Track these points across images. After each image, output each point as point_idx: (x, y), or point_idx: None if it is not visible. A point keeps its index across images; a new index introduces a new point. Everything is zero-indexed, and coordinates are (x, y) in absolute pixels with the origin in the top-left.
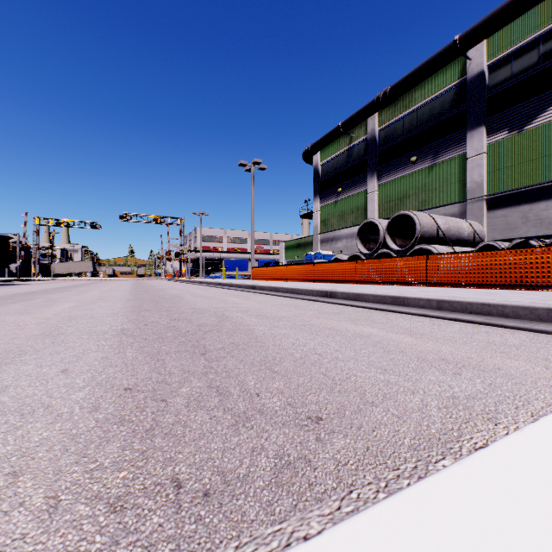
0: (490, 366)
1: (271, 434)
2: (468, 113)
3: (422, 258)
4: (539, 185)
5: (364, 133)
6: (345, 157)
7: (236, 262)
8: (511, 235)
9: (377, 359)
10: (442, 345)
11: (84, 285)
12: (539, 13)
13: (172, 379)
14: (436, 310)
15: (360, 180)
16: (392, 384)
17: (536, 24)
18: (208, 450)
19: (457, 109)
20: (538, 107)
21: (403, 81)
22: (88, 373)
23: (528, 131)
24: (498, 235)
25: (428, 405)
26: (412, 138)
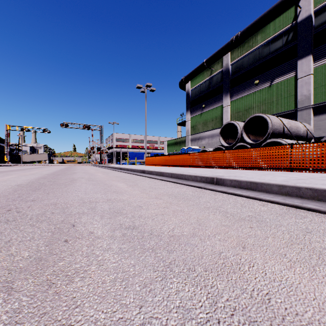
0: None
1: None
2: (299, 46)
3: (285, 147)
4: None
5: (220, 67)
6: (207, 84)
7: (136, 154)
8: None
9: None
10: None
11: (25, 169)
12: None
13: None
14: None
15: (218, 99)
16: None
17: None
18: None
19: (290, 44)
20: None
21: (250, 27)
22: None
23: None
24: (322, 133)
25: None
26: (255, 68)
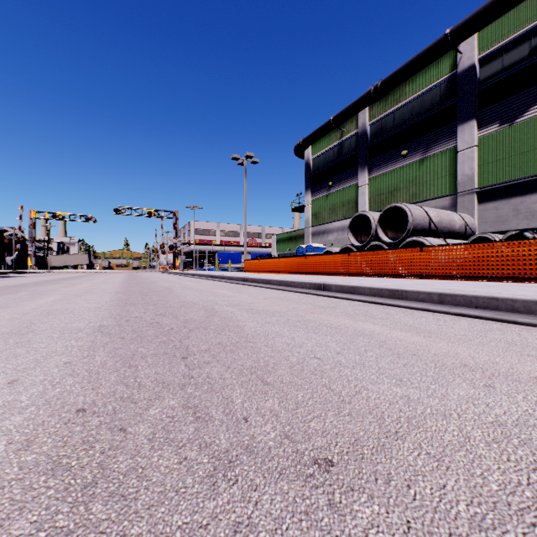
0: (524, 375)
1: (262, 494)
2: (459, 106)
3: (415, 250)
4: (530, 178)
5: (355, 127)
6: (336, 151)
7: (229, 255)
8: (502, 227)
9: (387, 364)
10: (456, 346)
11: (78, 278)
12: (530, 6)
13: (140, 395)
14: (438, 304)
15: (351, 174)
16: (414, 402)
17: (528, 17)
18: (167, 530)
19: (448, 102)
20: (530, 100)
21: (394, 75)
22: (40, 385)
23: (519, 124)
24: (489, 228)
25: (471, 438)
26: (403, 132)
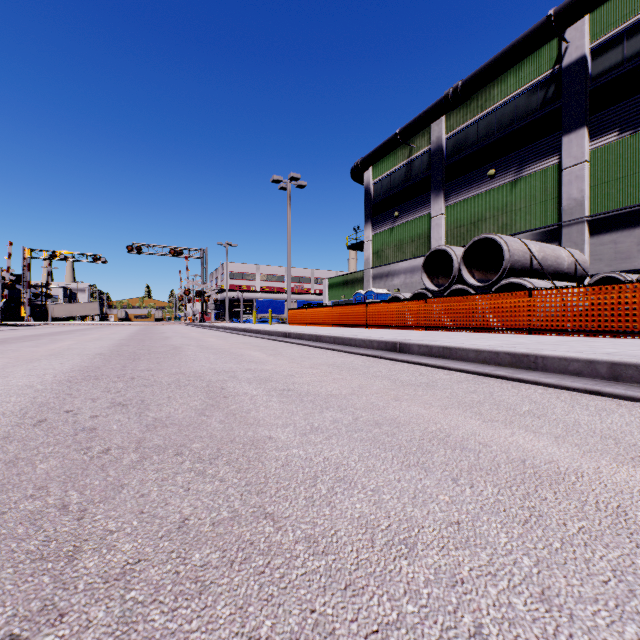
0: None
1: None
2: (565, 111)
3: (522, 294)
4: None
5: (427, 142)
6: (403, 173)
7: (270, 303)
8: (622, 266)
9: None
10: None
11: (72, 332)
12: None
13: None
14: (609, 382)
15: (423, 201)
16: None
17: None
18: None
19: (549, 106)
20: None
21: (479, 73)
22: None
23: None
24: (604, 267)
25: None
26: (490, 146)
